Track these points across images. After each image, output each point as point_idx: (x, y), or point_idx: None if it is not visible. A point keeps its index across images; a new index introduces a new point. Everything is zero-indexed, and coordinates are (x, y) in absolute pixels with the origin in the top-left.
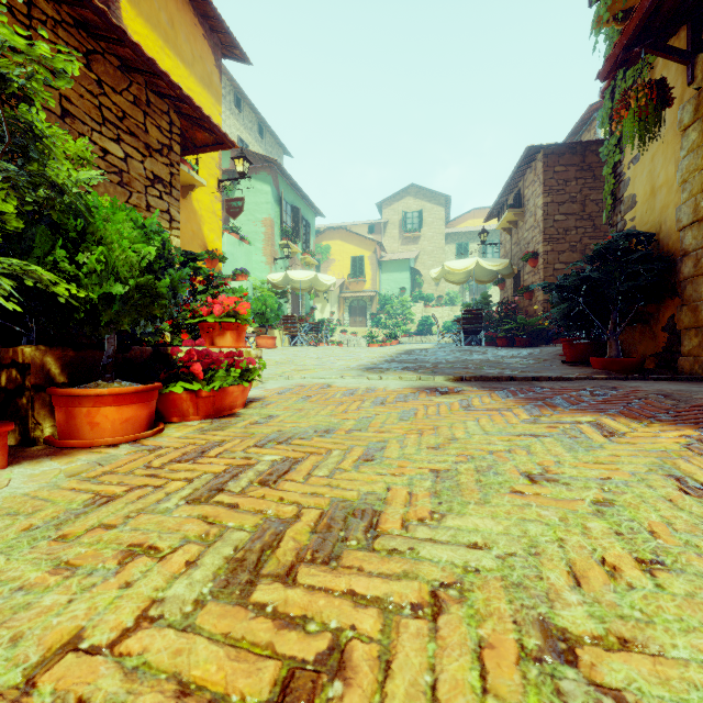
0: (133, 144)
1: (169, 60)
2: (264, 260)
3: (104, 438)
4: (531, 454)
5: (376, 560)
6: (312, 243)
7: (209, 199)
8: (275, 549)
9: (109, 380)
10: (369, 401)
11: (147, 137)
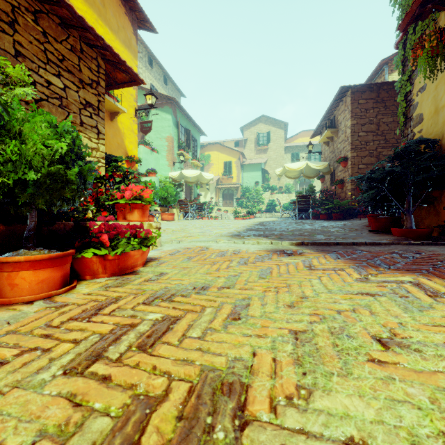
0: (70, 79)
1: (101, 28)
2: (167, 164)
3: (22, 297)
4: (373, 314)
5: None
6: (198, 152)
7: (129, 122)
8: None
9: (30, 248)
10: (236, 261)
11: (81, 75)
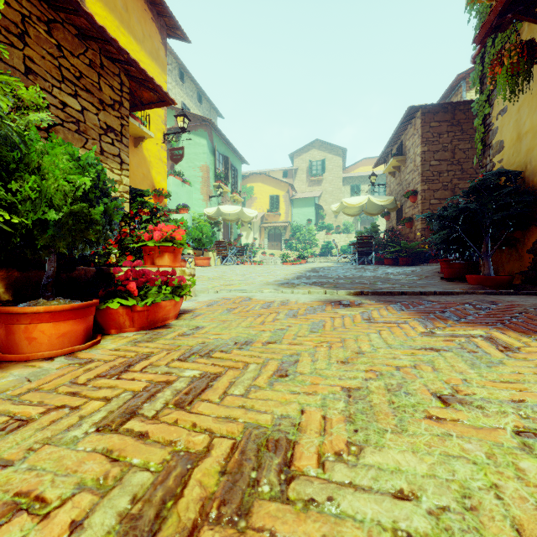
0: (89, 99)
1: (124, 37)
2: (201, 198)
3: (41, 352)
4: (436, 370)
5: (290, 518)
6: (239, 184)
7: (156, 148)
8: (177, 500)
9: (49, 298)
10: (283, 313)
11: (101, 94)
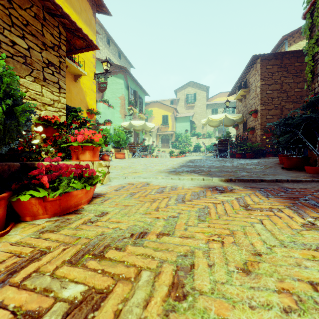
0: (34, 41)
1: (67, 9)
2: (120, 116)
3: None
4: None
5: None
6: (143, 108)
7: (89, 83)
8: None
9: None
10: (173, 198)
11: (44, 39)
